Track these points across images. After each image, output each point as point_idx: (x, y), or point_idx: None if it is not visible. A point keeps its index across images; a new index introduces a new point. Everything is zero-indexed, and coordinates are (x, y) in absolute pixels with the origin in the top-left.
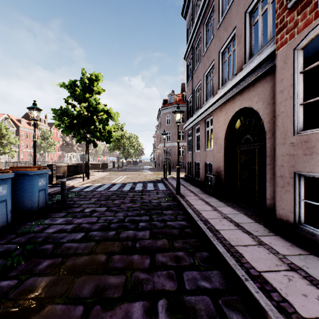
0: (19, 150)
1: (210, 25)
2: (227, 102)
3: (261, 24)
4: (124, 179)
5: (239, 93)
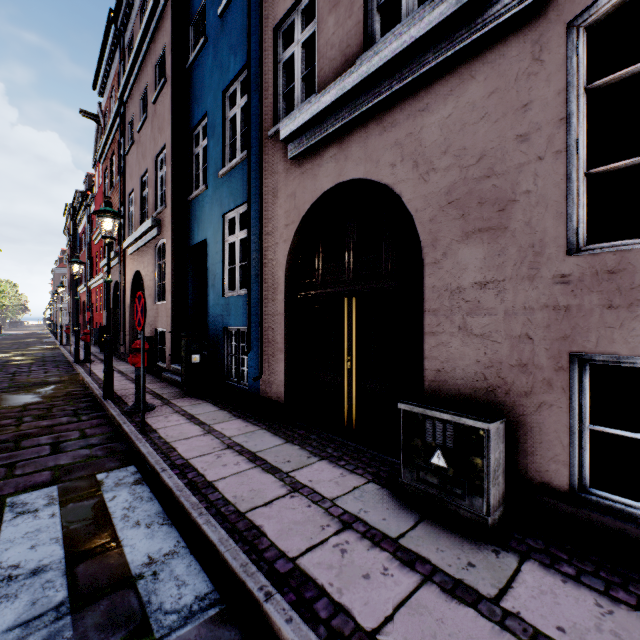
0: None
1: None
2: None
3: None
4: (17, 332)
5: None
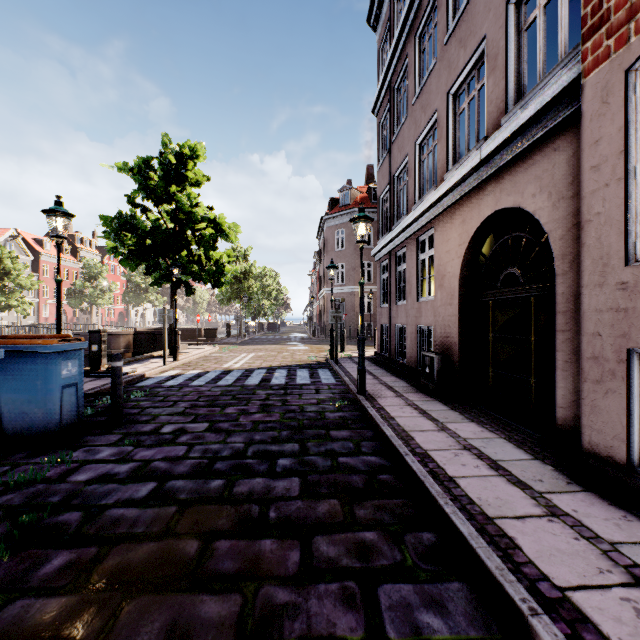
0: (39, 302)
1: (427, 39)
2: (466, 199)
3: (543, 25)
4: (250, 360)
5: (493, 178)
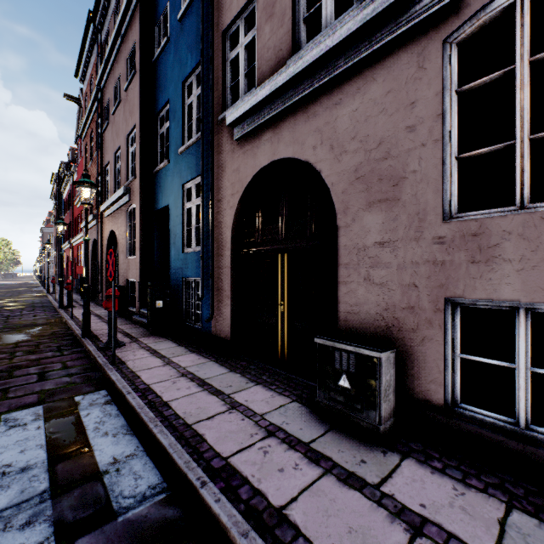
0: None
1: None
2: None
3: None
4: (11, 282)
5: None
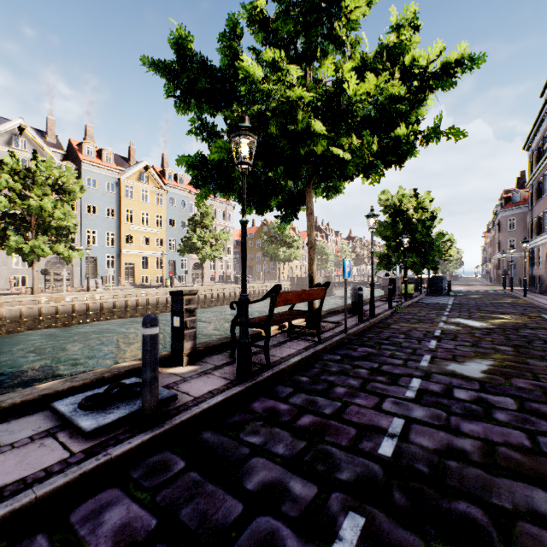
0: None
1: (541, 186)
2: (545, 243)
3: None
4: (463, 288)
5: None
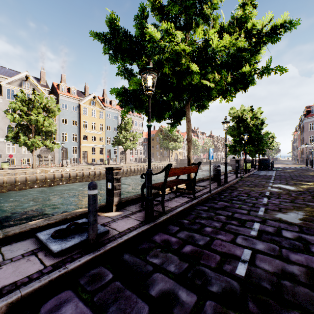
0: None
1: None
2: None
3: None
4: (281, 166)
5: None
